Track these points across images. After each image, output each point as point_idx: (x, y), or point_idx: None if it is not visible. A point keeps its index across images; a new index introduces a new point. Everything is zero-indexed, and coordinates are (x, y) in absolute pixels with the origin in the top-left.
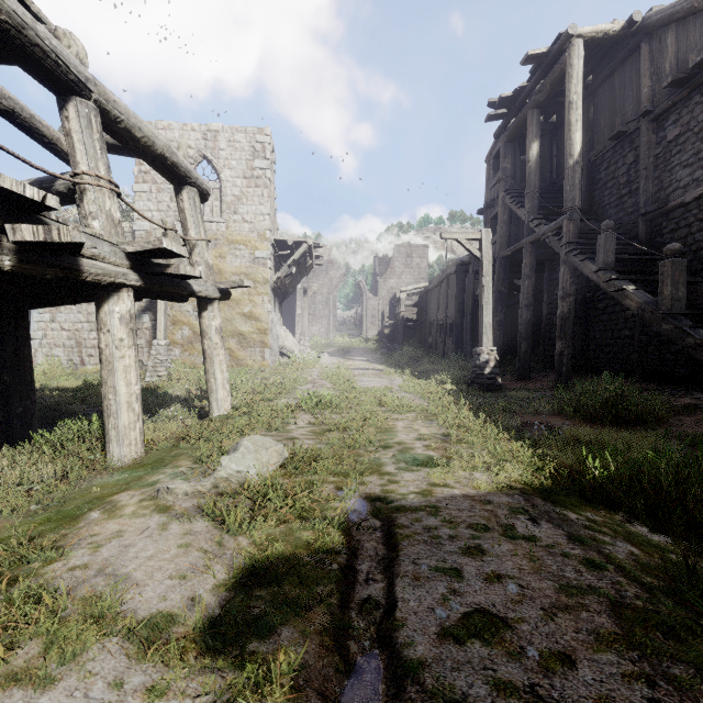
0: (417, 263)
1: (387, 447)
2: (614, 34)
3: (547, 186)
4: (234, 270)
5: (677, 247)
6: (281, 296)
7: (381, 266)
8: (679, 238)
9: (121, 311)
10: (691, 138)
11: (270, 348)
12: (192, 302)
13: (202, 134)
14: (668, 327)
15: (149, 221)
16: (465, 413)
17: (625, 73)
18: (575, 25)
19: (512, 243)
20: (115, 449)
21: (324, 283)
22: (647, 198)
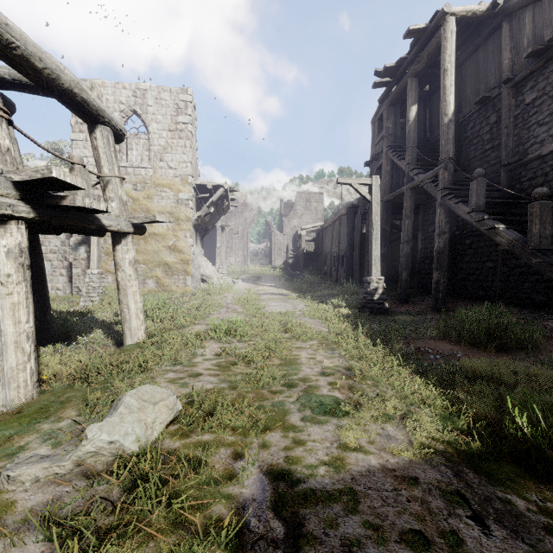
0: (315, 206)
1: (291, 386)
2: (481, 14)
3: (422, 143)
4: (160, 209)
5: (544, 191)
6: (202, 231)
7: (286, 209)
8: (536, 185)
9: (8, 244)
10: (547, 101)
11: (192, 276)
12: None
13: (132, 92)
14: (537, 261)
15: (51, 153)
16: (363, 340)
17: (488, 48)
18: (449, 4)
19: (394, 189)
20: (0, 394)
21: (240, 222)
22: (508, 152)
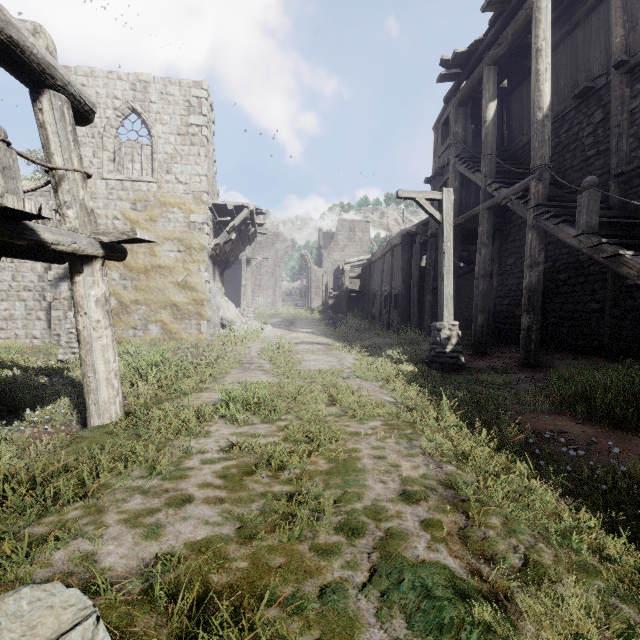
0: (360, 237)
1: (355, 533)
2: None
3: (498, 153)
4: (167, 235)
5: None
6: (222, 264)
7: (325, 239)
8: None
9: None
10: None
11: (208, 320)
12: (119, 269)
13: (130, 84)
14: None
15: None
16: (450, 419)
17: (590, 25)
18: None
19: (463, 211)
20: None
21: (270, 255)
22: (621, 157)
